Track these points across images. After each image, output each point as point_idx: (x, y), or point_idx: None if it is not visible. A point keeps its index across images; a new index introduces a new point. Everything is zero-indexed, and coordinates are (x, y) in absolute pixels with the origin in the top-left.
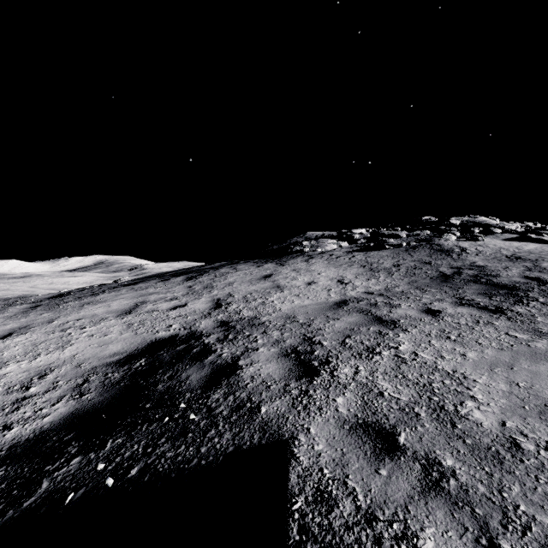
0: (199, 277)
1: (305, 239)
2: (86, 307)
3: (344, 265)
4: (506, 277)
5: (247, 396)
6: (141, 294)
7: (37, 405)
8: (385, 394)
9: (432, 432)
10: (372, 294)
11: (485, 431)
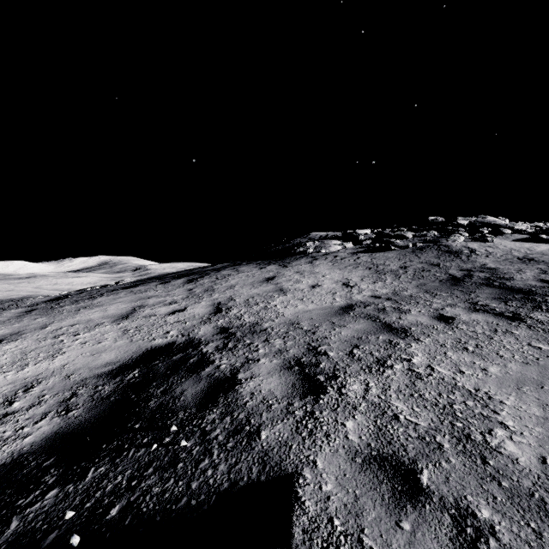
0: (200, 280)
1: (308, 240)
2: (82, 312)
3: (349, 267)
4: (520, 281)
5: (246, 418)
6: (140, 298)
7: (18, 423)
8: (401, 417)
9: (460, 470)
10: (380, 298)
11: (524, 471)
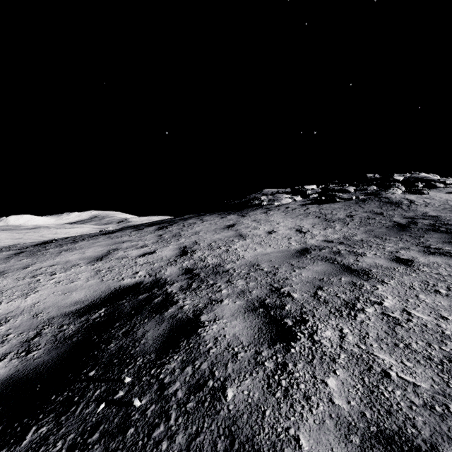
0: (169, 227)
1: (262, 195)
2: (63, 254)
3: (300, 216)
4: None
5: (209, 369)
6: (115, 242)
7: None
8: (392, 374)
9: None
10: (332, 242)
11: None
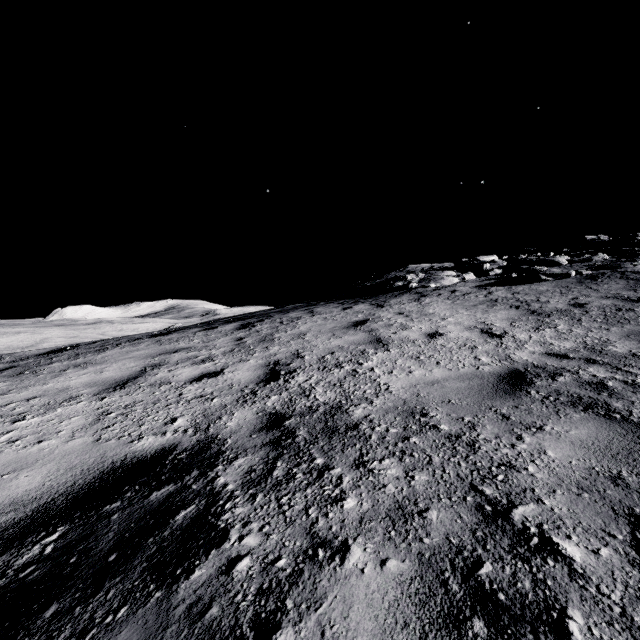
0: (258, 325)
1: (407, 273)
2: (66, 373)
3: (481, 306)
4: None
5: None
6: (163, 351)
7: None
8: None
9: None
10: (568, 358)
11: None
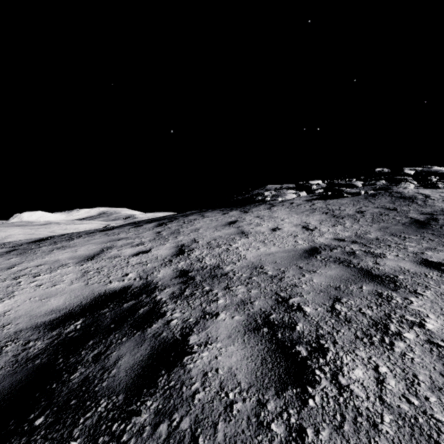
0: (169, 224)
1: (265, 191)
2: (54, 252)
3: (306, 212)
4: None
5: (191, 431)
6: (111, 240)
7: None
8: None
9: None
10: (344, 240)
11: None
